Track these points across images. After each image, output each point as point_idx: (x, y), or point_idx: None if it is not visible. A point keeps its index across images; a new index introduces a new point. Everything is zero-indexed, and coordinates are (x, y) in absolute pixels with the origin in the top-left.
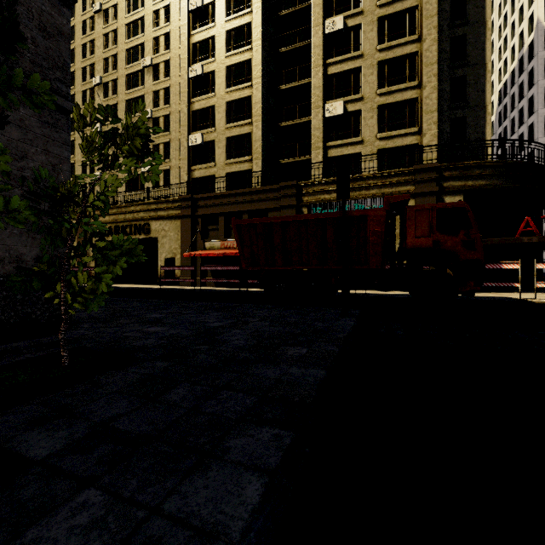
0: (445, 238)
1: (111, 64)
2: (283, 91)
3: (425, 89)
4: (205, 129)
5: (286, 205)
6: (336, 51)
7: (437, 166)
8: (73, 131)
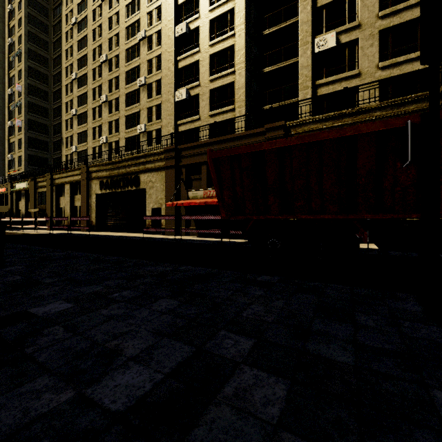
0: None
1: (114, 42)
2: (266, 37)
3: None
4: (190, 84)
5: None
6: None
7: None
8: (86, 104)
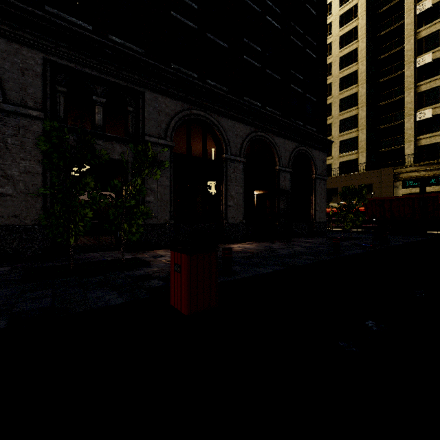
0: None
1: None
2: (381, 106)
3: None
4: None
5: (386, 181)
6: (426, 76)
7: None
8: None
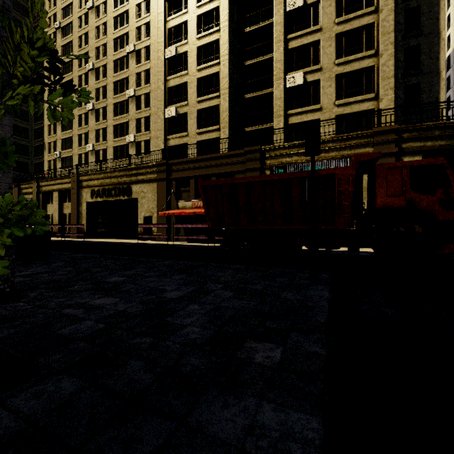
0: (420, 197)
1: (101, 52)
2: (247, 67)
3: (382, 57)
4: (179, 102)
5: (250, 168)
6: (296, 27)
7: (396, 128)
8: (71, 110)
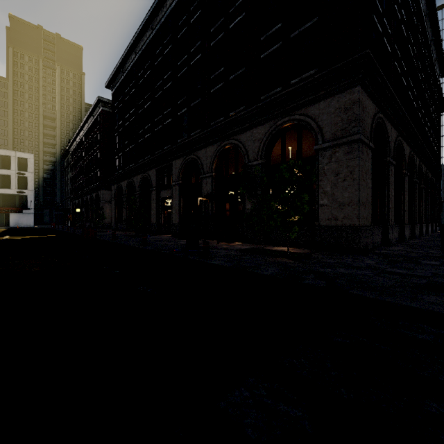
0: None
1: None
2: None
3: None
4: None
5: None
6: None
7: None
8: None
